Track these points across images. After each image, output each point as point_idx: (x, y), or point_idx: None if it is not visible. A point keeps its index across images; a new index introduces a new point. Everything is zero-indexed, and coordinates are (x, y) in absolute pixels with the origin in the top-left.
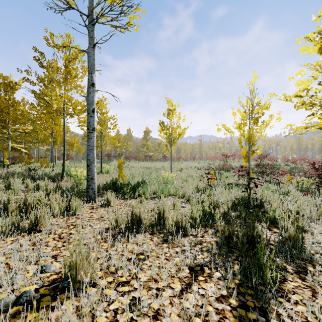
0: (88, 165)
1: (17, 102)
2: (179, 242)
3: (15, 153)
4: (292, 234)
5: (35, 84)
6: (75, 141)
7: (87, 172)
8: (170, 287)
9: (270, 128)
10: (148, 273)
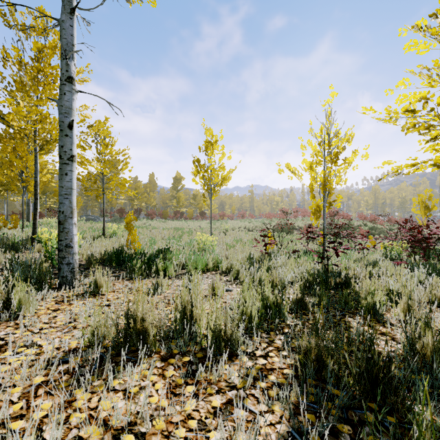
0: (61, 222)
1: None
2: (221, 378)
3: None
4: (428, 344)
5: None
6: None
7: (58, 234)
8: None
9: (353, 169)
10: None
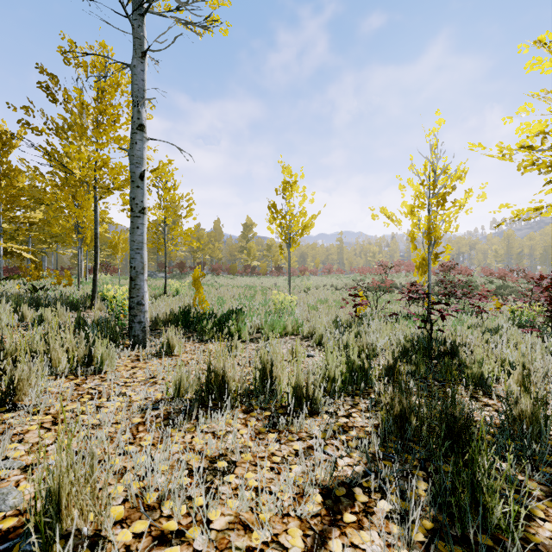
0: (133, 278)
1: (14, 169)
2: (302, 430)
3: (18, 262)
4: (527, 410)
5: (41, 133)
6: (121, 240)
7: (130, 291)
8: (279, 543)
9: (466, 213)
10: (231, 507)
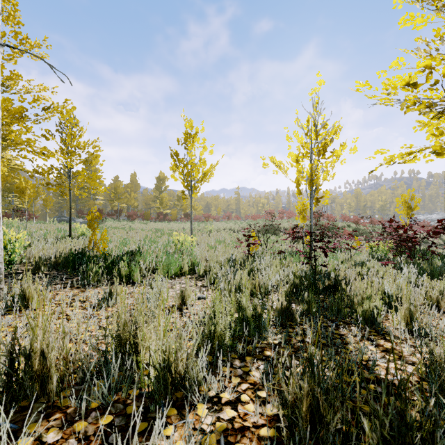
0: None
1: None
2: None
3: None
4: None
5: None
6: (28, 185)
7: None
8: None
9: (341, 163)
10: None
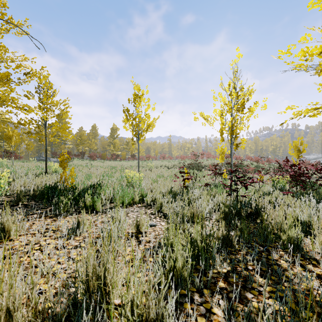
0: None
1: None
2: None
3: None
4: None
5: None
6: (14, 133)
7: None
8: None
9: (254, 117)
10: None
